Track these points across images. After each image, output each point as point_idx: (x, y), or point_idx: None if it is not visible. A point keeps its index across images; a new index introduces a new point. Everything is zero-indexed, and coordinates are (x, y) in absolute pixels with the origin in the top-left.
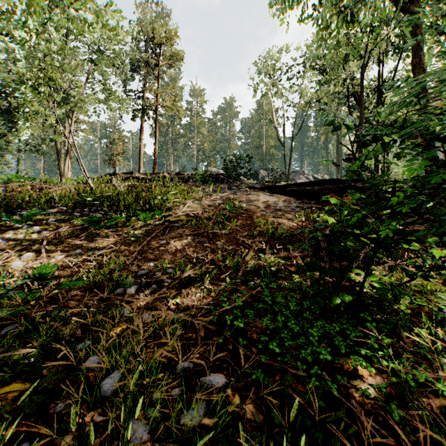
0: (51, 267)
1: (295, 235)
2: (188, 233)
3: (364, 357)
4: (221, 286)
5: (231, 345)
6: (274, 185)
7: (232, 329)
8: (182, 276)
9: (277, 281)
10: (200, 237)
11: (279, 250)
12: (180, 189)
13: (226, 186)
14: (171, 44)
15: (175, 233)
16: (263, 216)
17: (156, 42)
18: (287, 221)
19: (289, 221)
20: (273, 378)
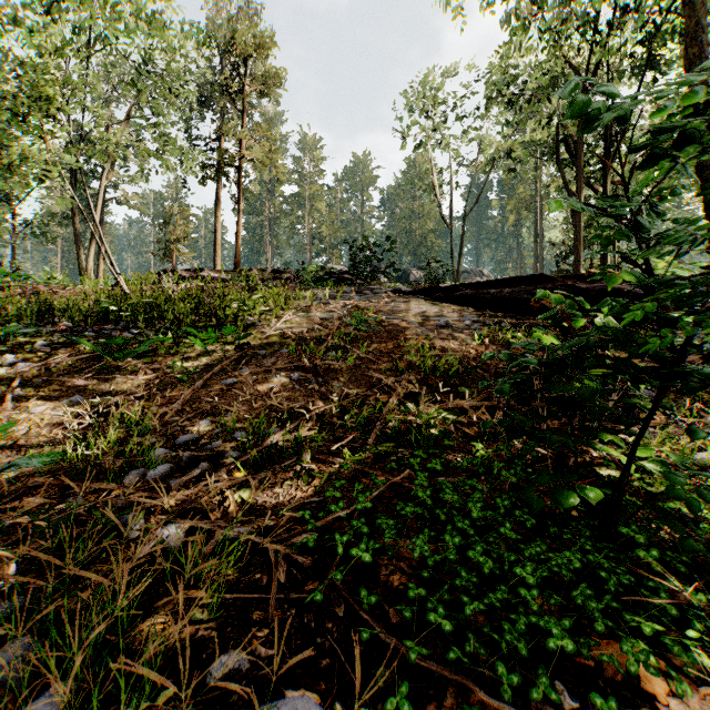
0: (2, 428)
1: (473, 370)
2: (281, 365)
3: (643, 633)
4: (335, 464)
5: (341, 606)
6: (435, 287)
7: (348, 563)
8: (260, 445)
9: (442, 456)
10: (301, 374)
11: (445, 396)
12: (273, 292)
13: (354, 289)
14: (265, 58)
15: (258, 365)
16: (415, 337)
17: (239, 54)
18: (458, 345)
19: (462, 345)
20: (438, 703)
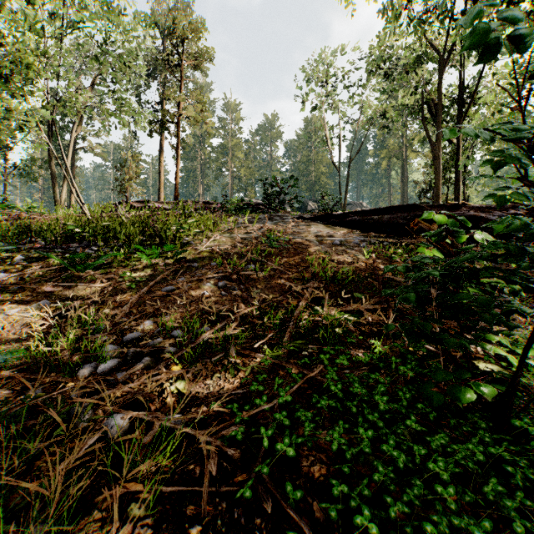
0: None
1: (364, 279)
2: (210, 275)
3: None
4: (256, 358)
5: (269, 501)
6: (330, 214)
7: (272, 453)
8: (193, 342)
9: (347, 353)
10: (227, 282)
11: (344, 300)
12: (204, 218)
13: (267, 216)
14: (197, 39)
15: (192, 275)
16: (316, 253)
17: (177, 36)
18: (351, 259)
19: (354, 259)
20: None
